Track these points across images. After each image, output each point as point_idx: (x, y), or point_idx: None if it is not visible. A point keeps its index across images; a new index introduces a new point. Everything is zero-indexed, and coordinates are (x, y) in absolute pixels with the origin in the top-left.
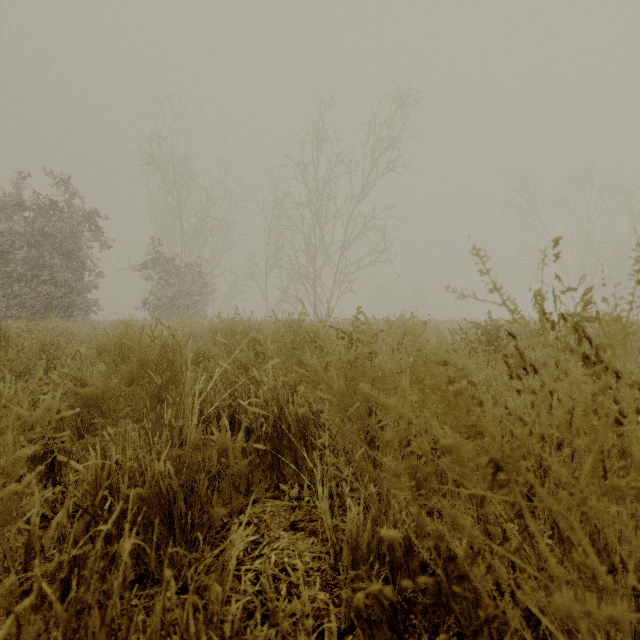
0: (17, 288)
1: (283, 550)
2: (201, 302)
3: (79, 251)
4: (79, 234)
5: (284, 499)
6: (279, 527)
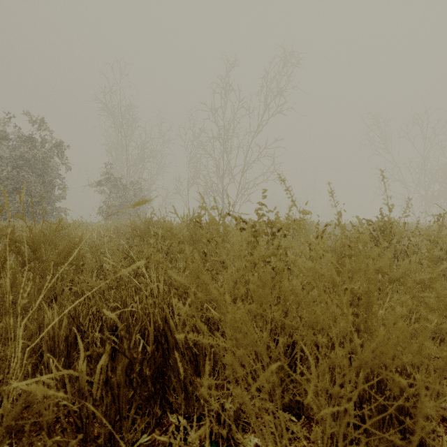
0: (1, 198)
1: None
2: (141, 210)
3: (48, 171)
4: (48, 158)
5: None
6: None
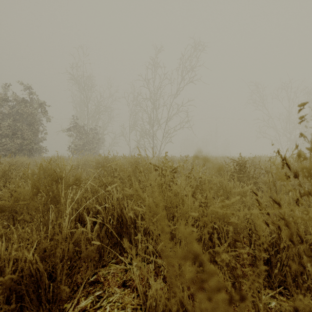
0: (4, 140)
1: (115, 303)
2: (97, 147)
3: (35, 122)
4: (35, 114)
5: (121, 264)
6: (115, 285)
